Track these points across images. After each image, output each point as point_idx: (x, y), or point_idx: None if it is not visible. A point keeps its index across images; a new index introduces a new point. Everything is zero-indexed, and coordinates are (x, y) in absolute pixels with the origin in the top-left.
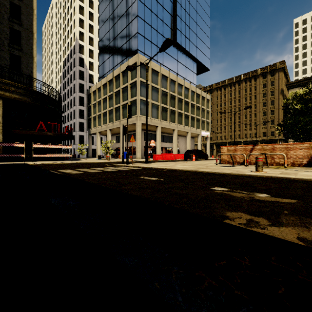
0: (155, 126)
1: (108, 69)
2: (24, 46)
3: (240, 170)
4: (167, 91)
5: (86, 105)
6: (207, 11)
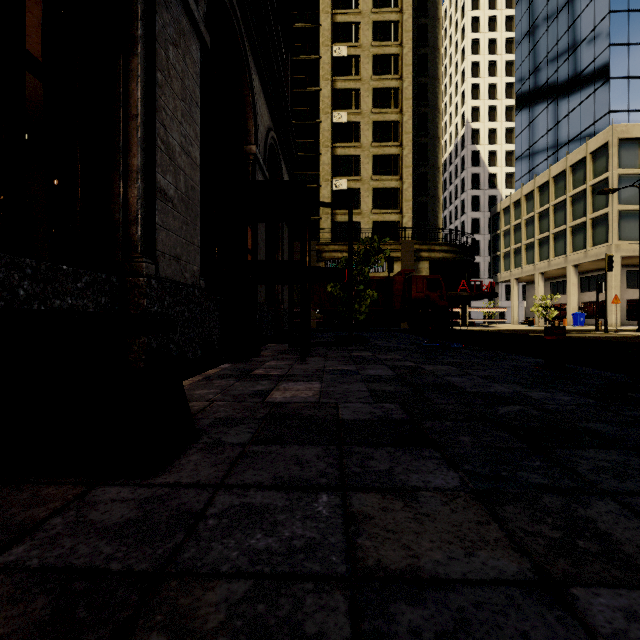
0: None
1: (536, 163)
2: (429, 189)
3: None
4: None
5: (482, 231)
6: None
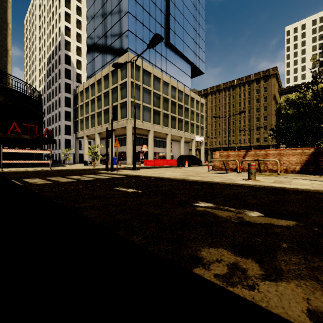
0: (147, 129)
1: (97, 68)
2: None
3: (231, 178)
4: (160, 93)
5: (72, 106)
6: (201, 13)
